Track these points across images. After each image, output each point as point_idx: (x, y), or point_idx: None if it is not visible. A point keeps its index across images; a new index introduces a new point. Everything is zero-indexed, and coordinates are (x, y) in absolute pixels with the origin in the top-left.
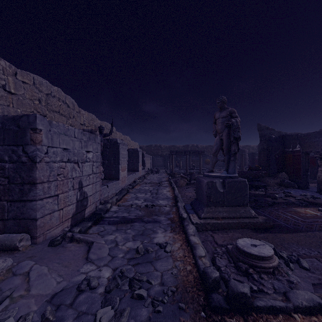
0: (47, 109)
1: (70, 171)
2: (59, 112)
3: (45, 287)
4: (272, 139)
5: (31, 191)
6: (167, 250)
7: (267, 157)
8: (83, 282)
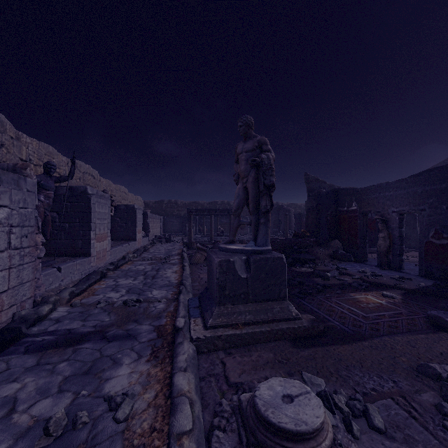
0: None
1: None
2: None
3: None
4: (323, 193)
5: None
6: (118, 417)
7: (316, 219)
8: None
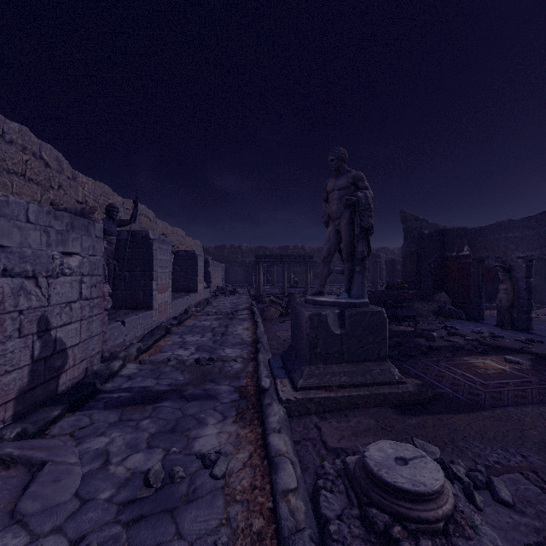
0: None
1: (12, 296)
2: (25, 176)
3: None
4: (425, 235)
5: None
6: (216, 474)
7: (417, 267)
8: None
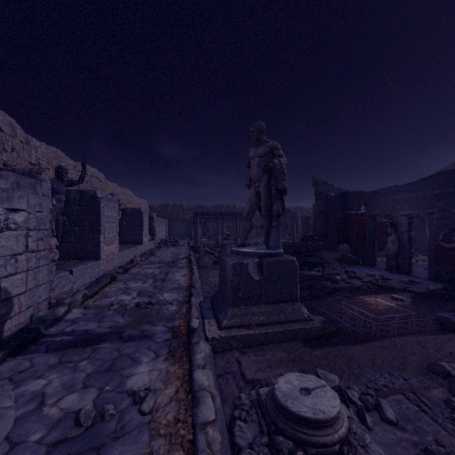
0: None
1: None
2: None
3: None
4: (331, 197)
5: None
6: (144, 410)
7: (325, 223)
8: None
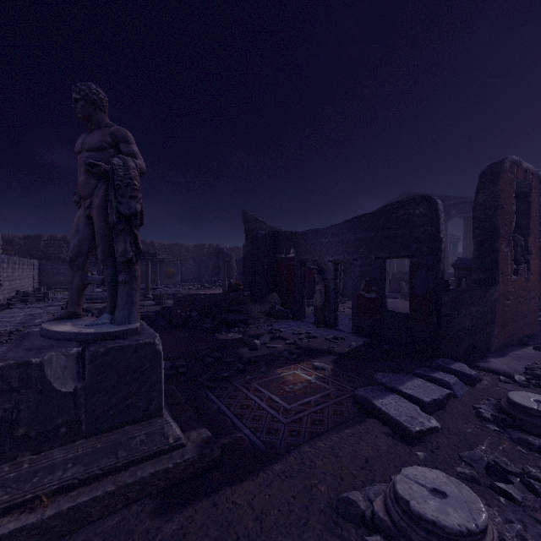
0: None
1: None
2: None
3: None
4: (259, 236)
5: None
6: None
7: (252, 268)
8: None
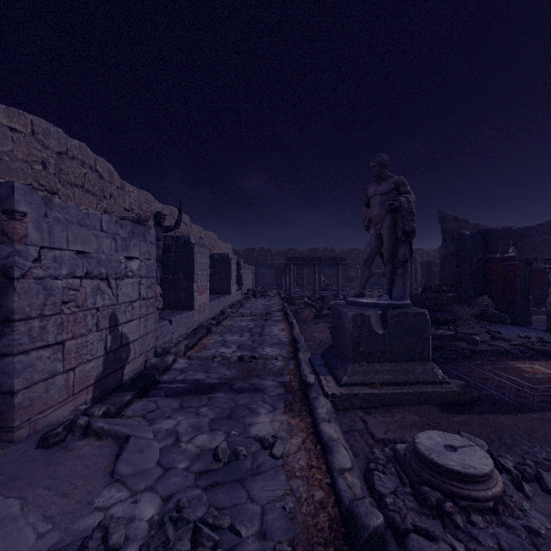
0: (58, 181)
1: (91, 295)
2: (83, 187)
3: (8, 549)
4: (465, 236)
5: (4, 337)
6: (275, 454)
7: (457, 269)
8: (94, 534)
